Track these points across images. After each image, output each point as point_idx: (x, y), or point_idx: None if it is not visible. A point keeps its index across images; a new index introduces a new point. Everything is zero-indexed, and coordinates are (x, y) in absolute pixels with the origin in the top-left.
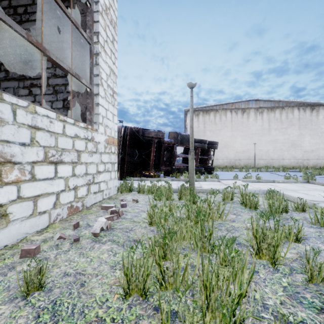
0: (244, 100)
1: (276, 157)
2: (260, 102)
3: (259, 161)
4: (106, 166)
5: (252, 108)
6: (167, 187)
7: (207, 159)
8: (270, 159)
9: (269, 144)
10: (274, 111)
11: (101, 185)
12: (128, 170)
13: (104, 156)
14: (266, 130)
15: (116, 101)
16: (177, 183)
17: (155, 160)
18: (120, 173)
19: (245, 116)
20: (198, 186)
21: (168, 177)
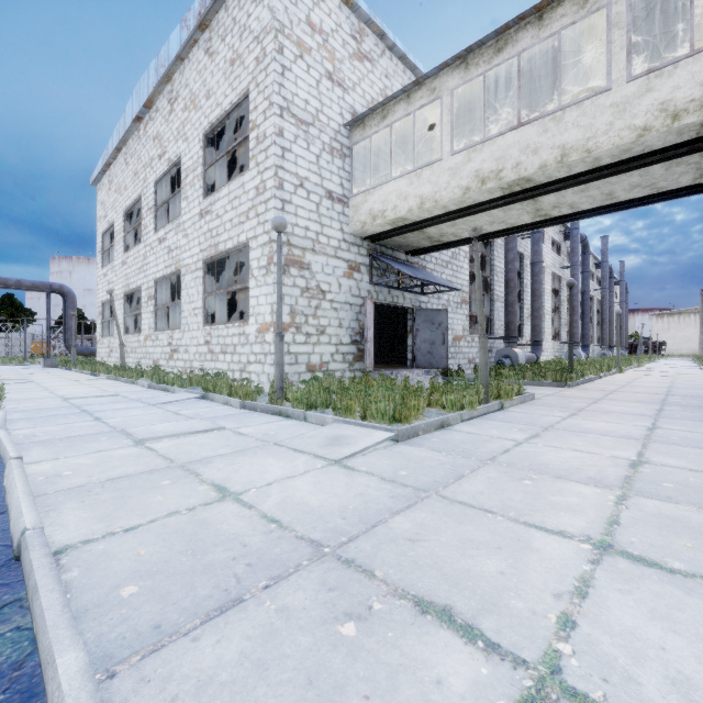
0: None
1: None
2: None
3: None
4: None
5: None
6: None
7: (659, 350)
8: None
9: None
10: None
11: None
12: None
13: None
14: None
15: None
16: None
17: (629, 351)
18: None
19: None
20: None
21: None
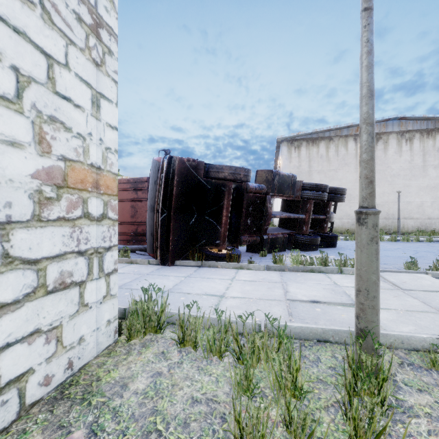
0: (380, 119)
1: (437, 214)
2: (407, 122)
3: (406, 221)
4: (46, 273)
5: (393, 132)
6: (261, 298)
7: (325, 220)
8: (426, 218)
9: (424, 193)
10: (433, 135)
11: (6, 361)
12: (176, 245)
13: (34, 236)
14: (418, 169)
15: (111, 57)
16: (282, 280)
17: (231, 224)
18: (160, 252)
19: (380, 146)
20: (342, 298)
21: (256, 256)
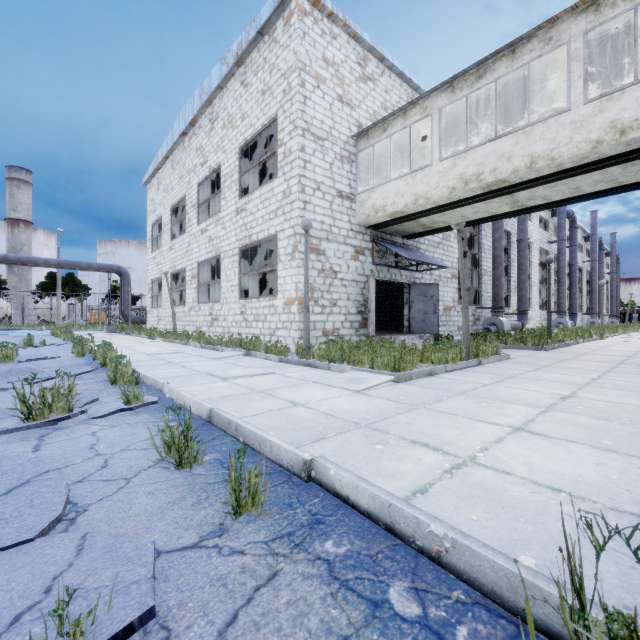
0: None
1: None
2: None
3: None
4: None
5: None
6: None
7: None
8: None
9: None
10: None
11: None
12: None
13: None
14: None
15: None
16: None
17: (622, 319)
18: None
19: None
20: None
21: None
